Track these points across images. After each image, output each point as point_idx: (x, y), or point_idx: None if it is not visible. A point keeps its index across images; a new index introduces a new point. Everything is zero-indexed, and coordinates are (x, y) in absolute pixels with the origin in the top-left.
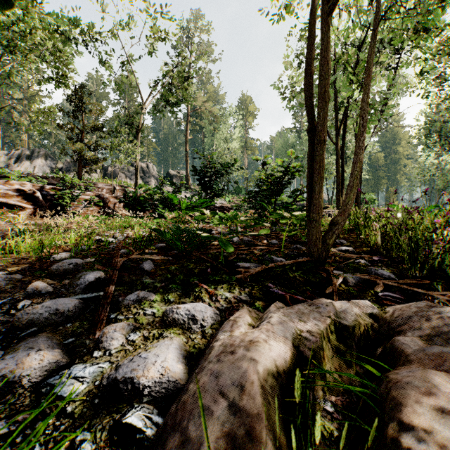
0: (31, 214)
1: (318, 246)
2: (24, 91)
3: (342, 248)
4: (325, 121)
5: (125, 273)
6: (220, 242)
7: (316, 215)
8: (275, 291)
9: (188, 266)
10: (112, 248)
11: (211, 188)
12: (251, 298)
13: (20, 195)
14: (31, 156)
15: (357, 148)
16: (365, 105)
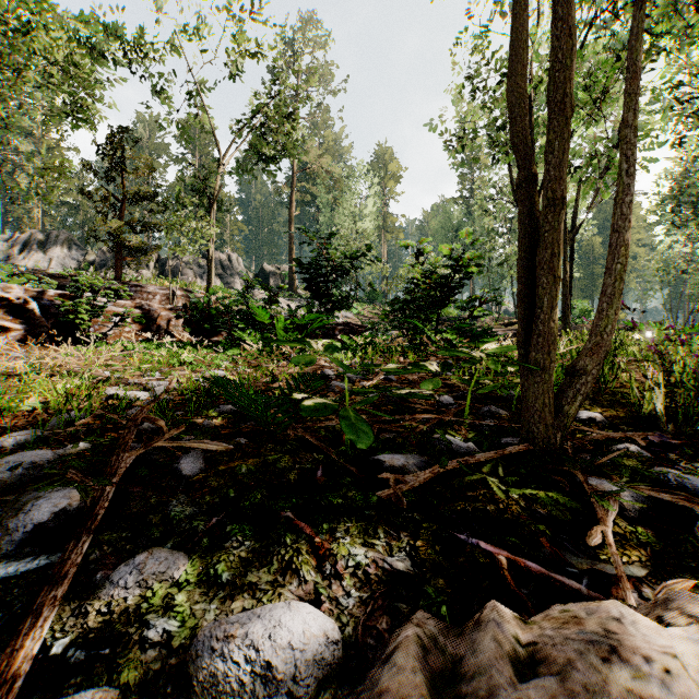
0: (20, 339)
1: (547, 420)
2: (37, 140)
3: (582, 415)
4: (566, 160)
5: (137, 485)
6: (343, 421)
7: (543, 356)
8: (471, 542)
9: (275, 464)
10: (127, 419)
11: (329, 295)
12: (416, 565)
13: (1, 307)
14: (45, 242)
15: (618, 219)
16: (631, 134)
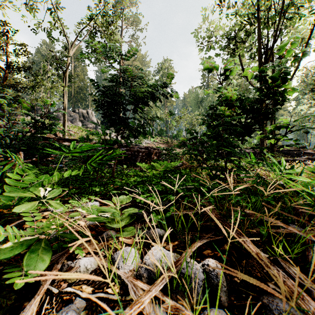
0: None
1: None
2: None
3: None
4: None
5: None
6: None
7: None
8: None
9: None
10: None
11: (125, 122)
12: None
13: None
14: None
15: None
16: None
